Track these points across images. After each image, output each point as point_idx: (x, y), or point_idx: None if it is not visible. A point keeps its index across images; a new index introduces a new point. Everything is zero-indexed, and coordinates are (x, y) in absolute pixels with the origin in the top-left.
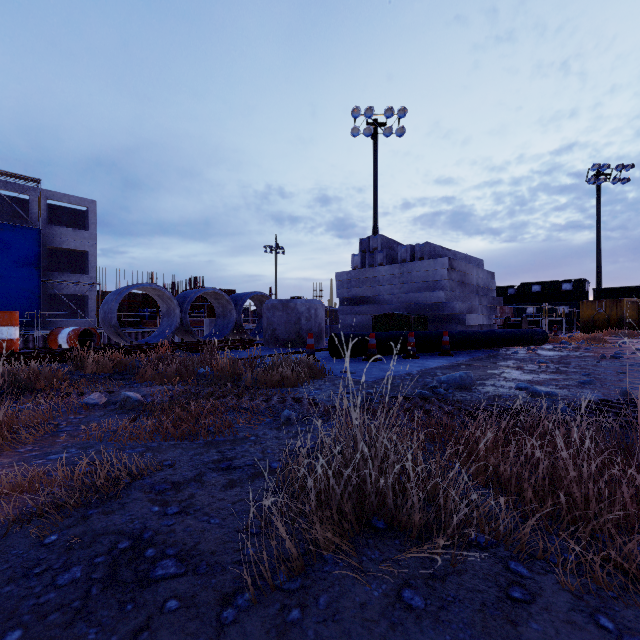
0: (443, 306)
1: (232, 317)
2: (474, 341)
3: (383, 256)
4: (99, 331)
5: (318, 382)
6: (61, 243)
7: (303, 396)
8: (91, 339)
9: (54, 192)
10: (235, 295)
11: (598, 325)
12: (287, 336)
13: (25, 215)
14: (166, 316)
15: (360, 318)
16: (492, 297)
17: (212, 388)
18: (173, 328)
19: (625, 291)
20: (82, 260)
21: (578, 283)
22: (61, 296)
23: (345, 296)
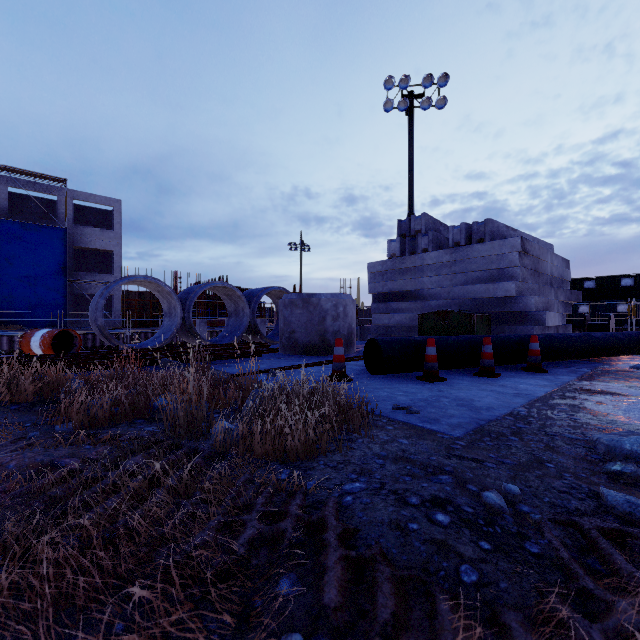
0: (512, 301)
1: (245, 316)
2: (566, 349)
3: (428, 240)
4: (122, 331)
5: (357, 445)
6: (87, 243)
7: (326, 515)
8: (72, 343)
9: (80, 192)
10: (250, 291)
11: None
12: (308, 340)
13: (54, 216)
14: (167, 315)
15: (398, 317)
16: (569, 290)
17: (140, 458)
18: (173, 329)
19: None
20: (109, 260)
21: None
22: (89, 296)
23: (379, 291)
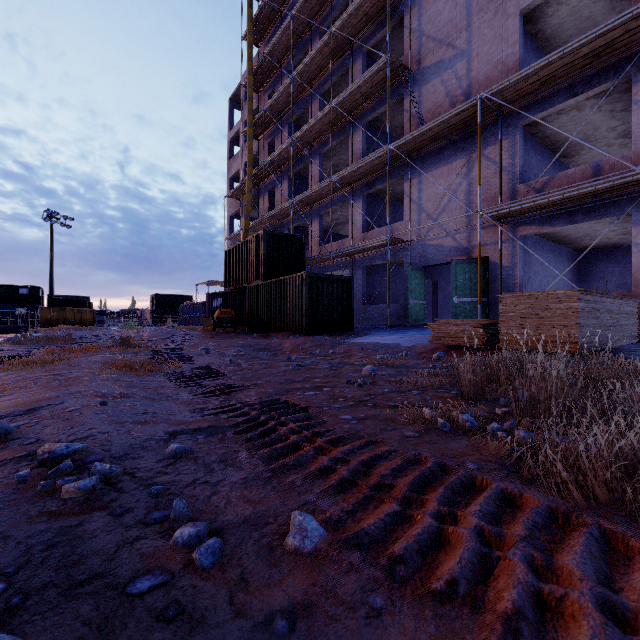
0: None
1: None
2: None
3: None
4: None
5: None
6: None
7: None
8: None
9: None
10: None
11: (53, 323)
12: None
13: None
14: None
15: None
16: None
17: None
18: None
19: (69, 302)
20: None
21: (34, 289)
22: None
23: None
